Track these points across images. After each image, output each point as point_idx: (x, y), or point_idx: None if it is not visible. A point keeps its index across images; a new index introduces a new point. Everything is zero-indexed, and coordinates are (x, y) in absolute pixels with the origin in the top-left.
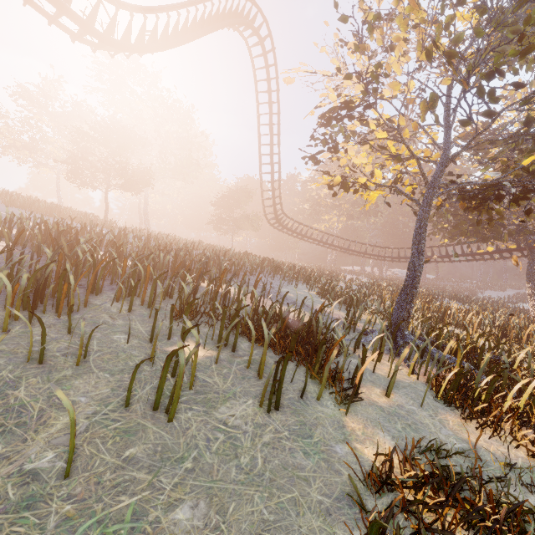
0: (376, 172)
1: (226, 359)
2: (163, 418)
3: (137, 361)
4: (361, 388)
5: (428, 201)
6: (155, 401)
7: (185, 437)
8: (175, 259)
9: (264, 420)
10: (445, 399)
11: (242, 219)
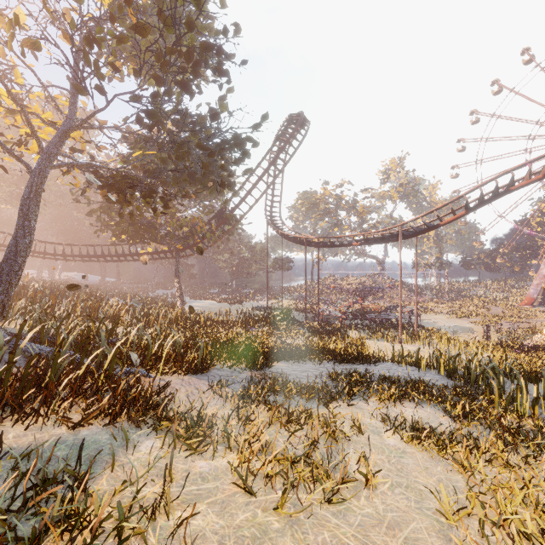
0: None
1: None
2: None
3: None
4: None
5: (42, 167)
6: None
7: None
8: None
9: None
10: None
11: None
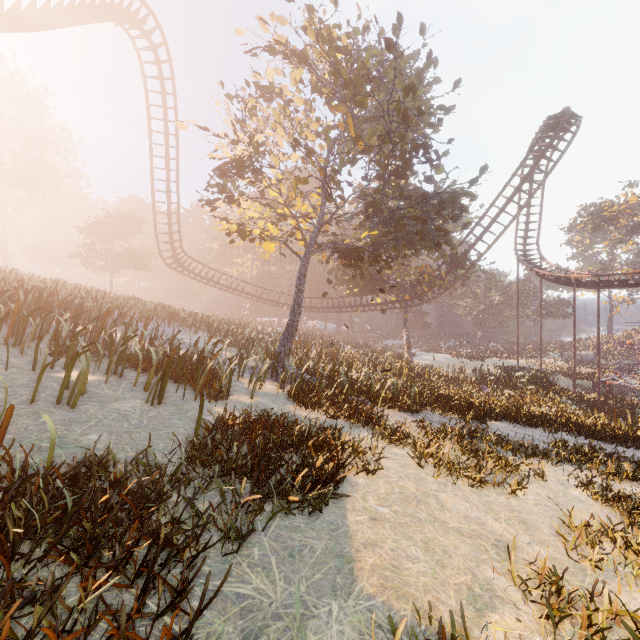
0: (269, 226)
1: (115, 381)
2: (64, 408)
3: (24, 382)
4: (234, 396)
5: (307, 256)
6: (57, 397)
7: (87, 415)
8: (40, 298)
9: (150, 408)
10: (294, 398)
11: (126, 254)
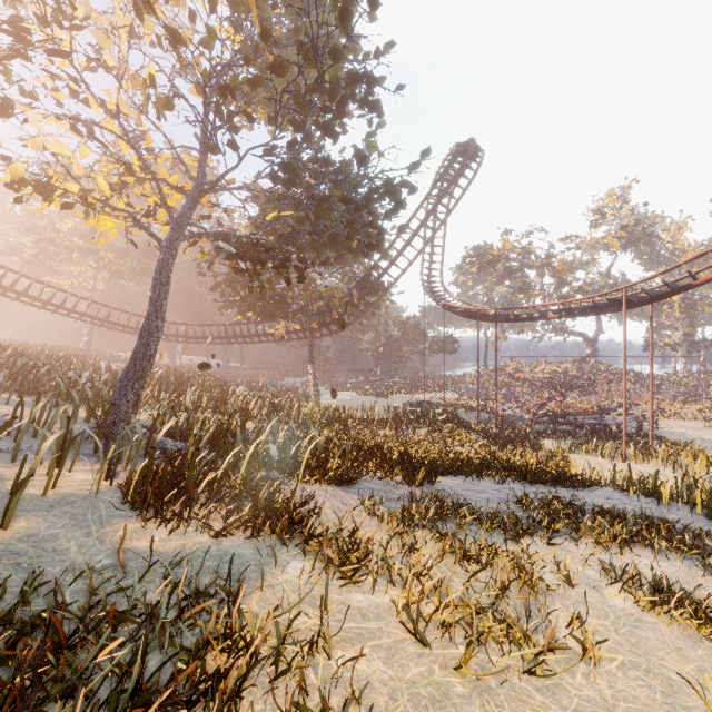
0: (100, 182)
1: None
2: None
3: None
4: None
5: (173, 241)
6: None
7: None
8: None
9: None
10: (132, 501)
11: None
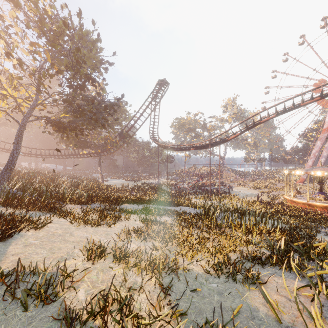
0: None
1: None
2: None
3: None
4: None
5: (24, 122)
6: None
7: None
8: None
9: None
10: (3, 204)
11: None
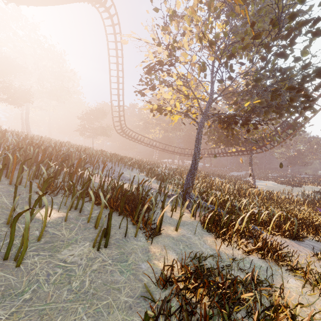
0: (176, 104)
1: (75, 217)
2: (11, 264)
3: None
4: (163, 227)
5: (202, 122)
6: (5, 253)
7: (29, 276)
8: (42, 152)
9: (95, 254)
10: (207, 228)
11: (99, 129)
